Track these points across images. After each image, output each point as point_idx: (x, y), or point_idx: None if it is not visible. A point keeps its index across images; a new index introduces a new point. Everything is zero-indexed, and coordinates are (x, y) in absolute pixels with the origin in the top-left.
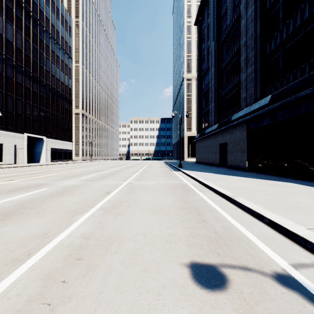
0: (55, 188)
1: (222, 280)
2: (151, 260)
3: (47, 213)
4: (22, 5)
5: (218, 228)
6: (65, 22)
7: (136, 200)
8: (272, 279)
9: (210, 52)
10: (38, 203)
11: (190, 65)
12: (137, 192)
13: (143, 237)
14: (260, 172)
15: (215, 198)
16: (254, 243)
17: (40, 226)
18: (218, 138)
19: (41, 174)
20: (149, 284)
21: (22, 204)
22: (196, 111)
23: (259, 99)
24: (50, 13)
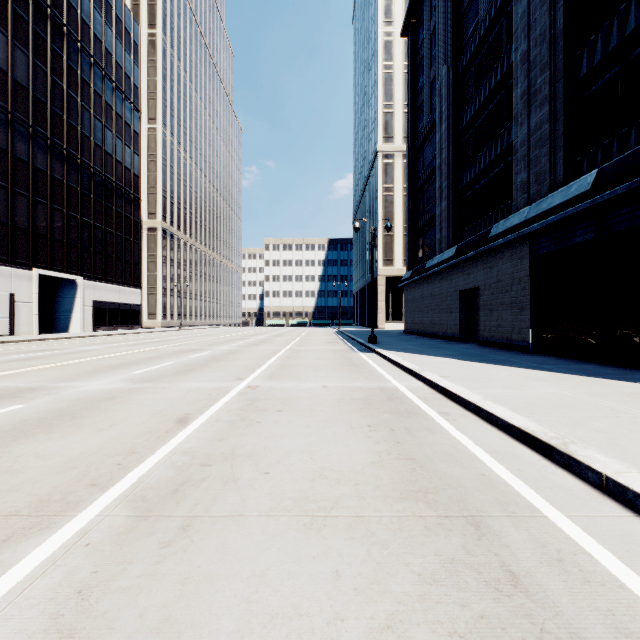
0: (47, 403)
1: None
2: None
3: None
4: None
5: None
6: (125, 34)
7: (256, 454)
8: None
9: (438, 89)
10: None
11: (390, 125)
12: (266, 417)
13: None
14: (565, 356)
15: (497, 443)
16: None
17: None
18: (456, 278)
19: (49, 360)
20: None
21: None
22: (402, 222)
23: (562, 184)
24: (92, 11)
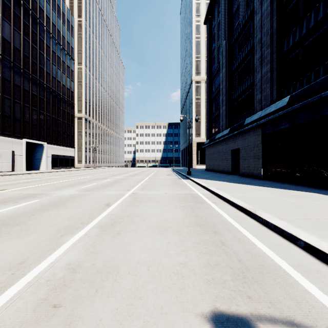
0: (49, 199)
1: None
2: (156, 308)
3: (32, 232)
4: (20, 2)
5: (241, 254)
6: (67, 22)
7: (139, 215)
8: None
9: (221, 52)
10: (24, 218)
11: (199, 67)
12: (142, 204)
13: (146, 268)
14: (276, 180)
15: (232, 212)
16: (293, 277)
17: (17, 251)
18: (229, 144)
19: (38, 182)
20: None
21: (5, 219)
22: (205, 115)
23: (275, 101)
24: (51, 11)
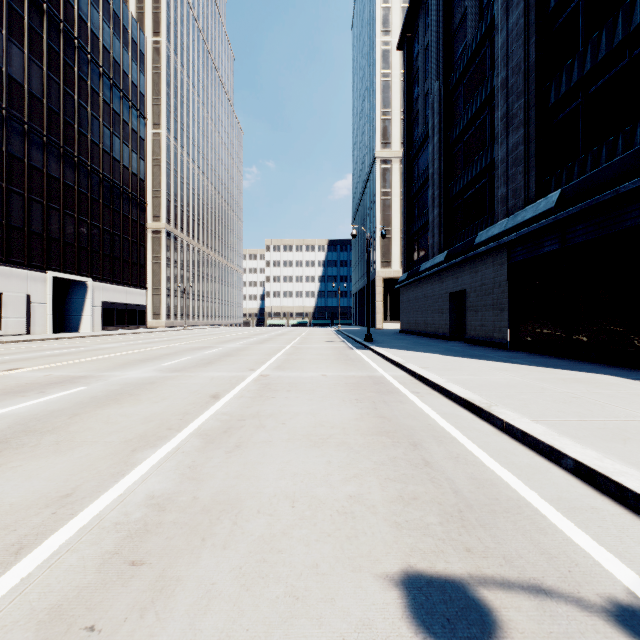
0: (103, 386)
1: (486, 624)
2: (308, 566)
3: (78, 445)
4: (42, 7)
5: (460, 481)
6: (132, 44)
7: (275, 415)
8: (607, 622)
9: (431, 103)
10: (62, 420)
11: (388, 132)
12: (279, 394)
13: (289, 505)
14: (536, 352)
15: (447, 409)
16: (548, 519)
17: (57, 477)
18: (446, 281)
19: (79, 356)
20: (303, 637)
21: (27, 423)
22: (400, 225)
23: (534, 200)
24: (101, 23)
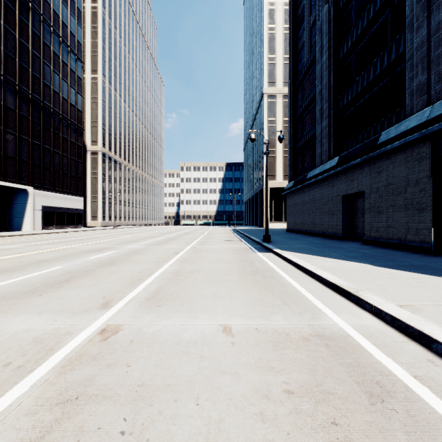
0: None
1: None
2: None
3: None
4: None
5: None
6: (70, 2)
7: None
8: None
9: (319, 27)
10: None
11: (273, 73)
12: None
13: None
14: None
15: None
16: None
17: None
18: (338, 185)
19: None
20: None
21: None
22: (282, 147)
23: None
24: None
